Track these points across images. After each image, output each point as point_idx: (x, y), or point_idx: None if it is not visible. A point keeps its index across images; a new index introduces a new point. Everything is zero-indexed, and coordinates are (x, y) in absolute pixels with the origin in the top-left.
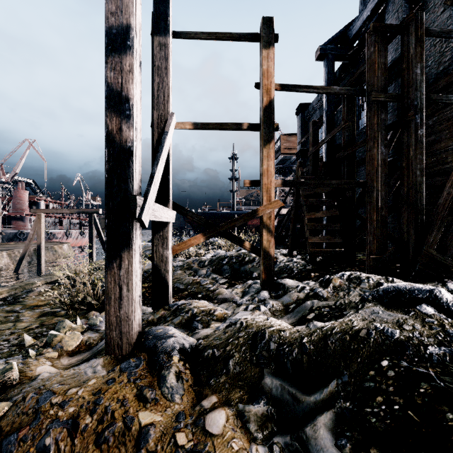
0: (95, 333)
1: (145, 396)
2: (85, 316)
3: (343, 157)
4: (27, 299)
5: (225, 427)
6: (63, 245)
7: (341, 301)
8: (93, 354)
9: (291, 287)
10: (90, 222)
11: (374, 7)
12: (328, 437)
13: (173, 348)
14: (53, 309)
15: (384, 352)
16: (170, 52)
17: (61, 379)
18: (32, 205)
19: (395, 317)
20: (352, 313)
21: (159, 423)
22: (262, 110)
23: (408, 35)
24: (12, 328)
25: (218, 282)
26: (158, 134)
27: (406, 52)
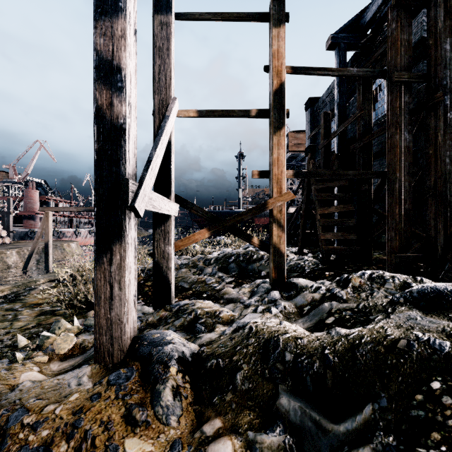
0: (91, 335)
1: (134, 418)
2: (85, 315)
3: (358, 148)
4: (28, 297)
5: None
6: (71, 243)
7: (364, 304)
8: (85, 360)
9: (305, 286)
10: None
11: None
12: None
13: (170, 357)
14: (53, 308)
15: (433, 369)
16: (173, 32)
17: (41, 391)
18: (42, 204)
19: (439, 324)
20: (382, 319)
21: None
22: (272, 94)
23: (436, 7)
24: (8, 327)
25: (224, 281)
26: (159, 121)
27: (433, 26)
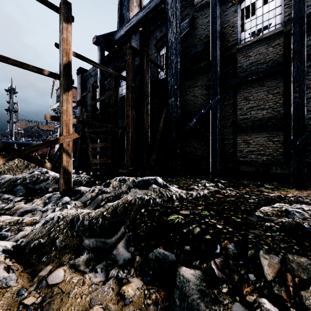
0: None
1: None
2: None
3: (112, 111)
4: None
5: (65, 275)
6: None
7: (118, 192)
8: None
9: (85, 191)
10: None
11: (127, 31)
12: (124, 250)
13: None
14: None
15: (142, 206)
16: None
17: None
18: None
19: (144, 192)
20: (126, 195)
21: (0, 306)
22: (63, 66)
23: (144, 58)
24: None
25: (13, 201)
26: None
27: (143, 66)
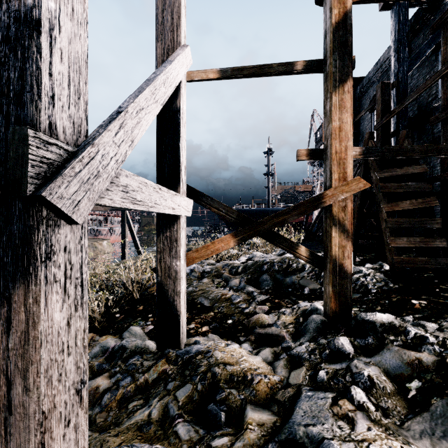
0: None
1: None
2: None
3: (444, 119)
4: None
5: None
6: (103, 241)
7: None
8: None
9: (389, 329)
10: (123, 219)
11: None
12: None
13: None
14: None
15: None
16: None
17: None
18: None
19: None
20: None
21: None
22: (331, 29)
23: None
24: None
25: (255, 300)
26: None
27: None
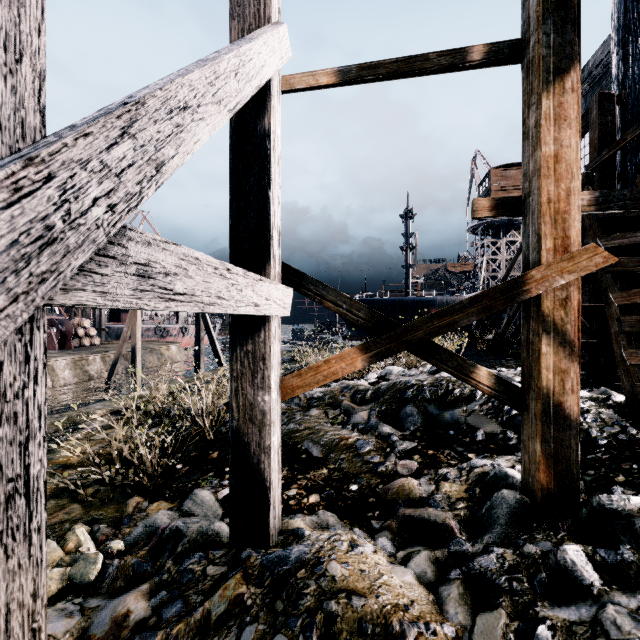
0: (72, 616)
1: None
2: (122, 506)
3: None
4: (61, 447)
5: None
6: (171, 346)
7: None
8: None
9: None
10: (197, 315)
11: None
12: None
13: None
14: (81, 479)
15: None
16: None
17: None
18: None
19: None
20: None
21: None
22: None
23: None
24: None
25: (395, 450)
26: None
27: None
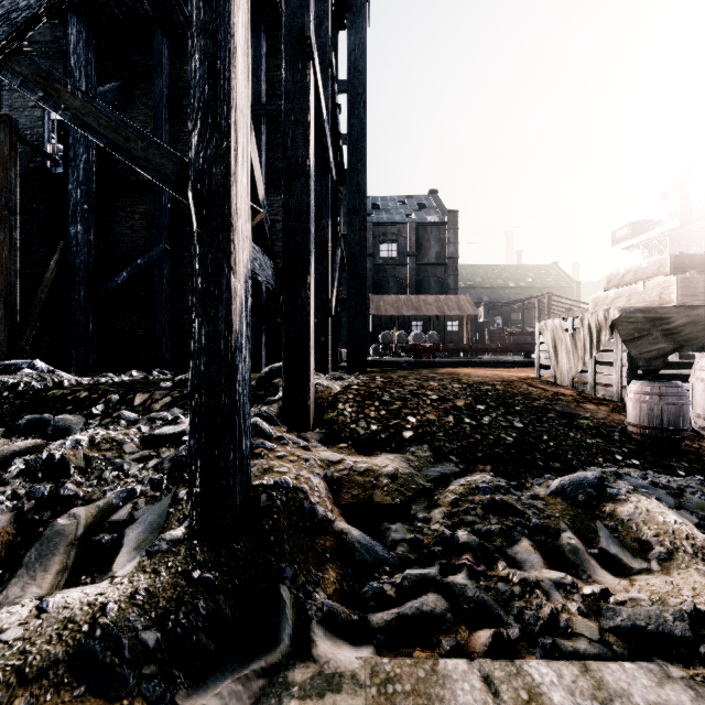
0: None
1: None
2: None
3: None
4: None
5: None
6: None
7: None
8: None
9: None
10: None
11: None
12: None
13: None
14: None
15: (5, 390)
16: None
17: None
18: None
19: (7, 377)
20: None
21: None
22: None
23: (3, 134)
24: None
25: None
26: None
27: (1, 148)
